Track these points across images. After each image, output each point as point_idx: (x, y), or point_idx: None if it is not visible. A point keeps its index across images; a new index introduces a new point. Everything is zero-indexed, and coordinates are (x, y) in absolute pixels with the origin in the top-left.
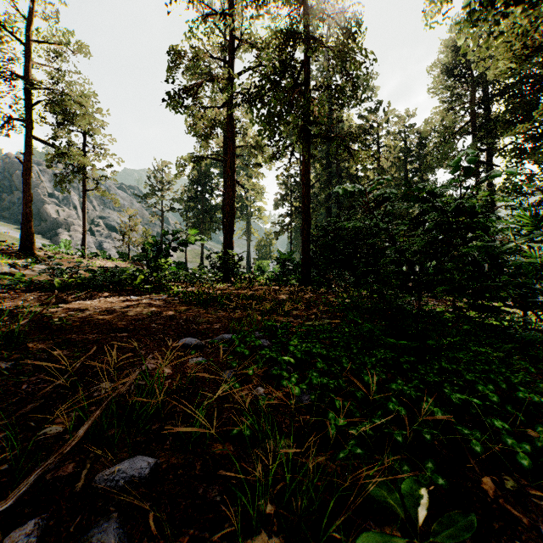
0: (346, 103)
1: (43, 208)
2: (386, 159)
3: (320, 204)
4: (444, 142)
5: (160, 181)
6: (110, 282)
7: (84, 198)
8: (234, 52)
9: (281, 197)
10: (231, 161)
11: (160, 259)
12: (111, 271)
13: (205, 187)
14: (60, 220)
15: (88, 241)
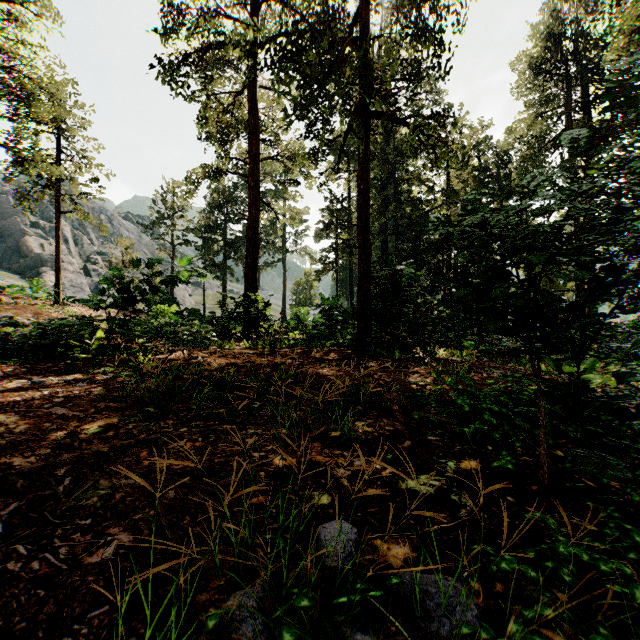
0: (421, 76)
1: (23, 240)
2: (458, 179)
3: (373, 235)
4: (531, 156)
5: (170, 207)
6: (38, 344)
7: (58, 222)
8: (258, 10)
9: (324, 226)
10: (253, 166)
11: (132, 305)
12: (40, 327)
13: (228, 215)
14: (45, 255)
15: (81, 282)
